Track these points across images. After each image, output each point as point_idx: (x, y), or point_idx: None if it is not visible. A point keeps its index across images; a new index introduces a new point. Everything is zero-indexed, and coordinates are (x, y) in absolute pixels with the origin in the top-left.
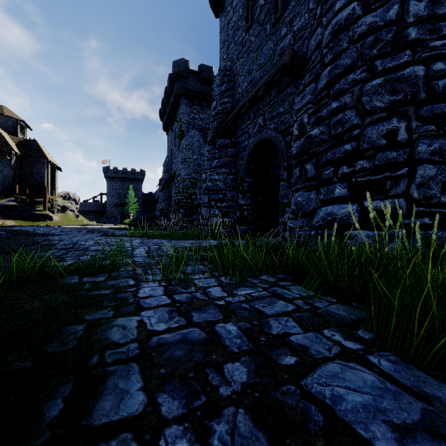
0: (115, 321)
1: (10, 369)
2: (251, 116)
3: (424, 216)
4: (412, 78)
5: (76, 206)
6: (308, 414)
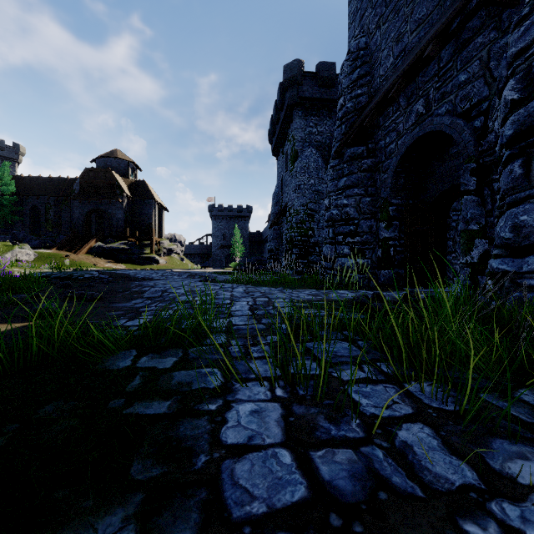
0: None
1: None
2: (402, 104)
3: None
4: None
5: (181, 249)
6: None
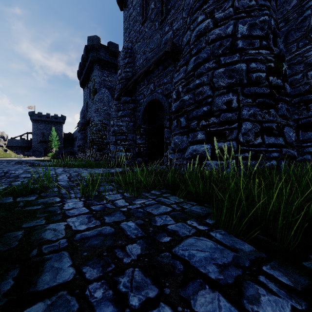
0: (47, 226)
1: None
2: (146, 83)
3: (245, 152)
4: (239, 70)
5: (4, 142)
6: (175, 266)
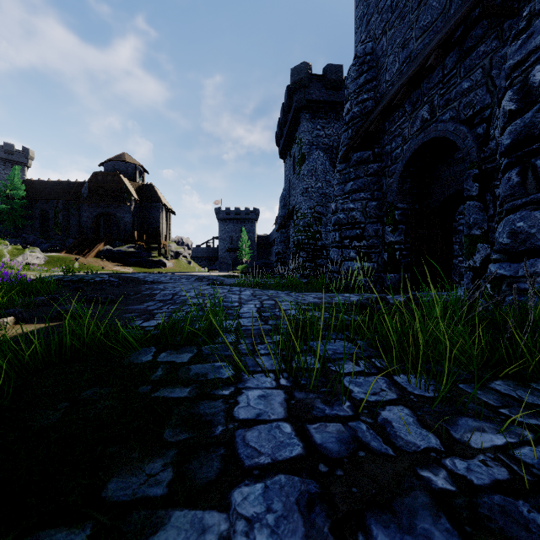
0: (161, 528)
1: None
2: (408, 110)
3: None
4: None
5: (188, 252)
6: None
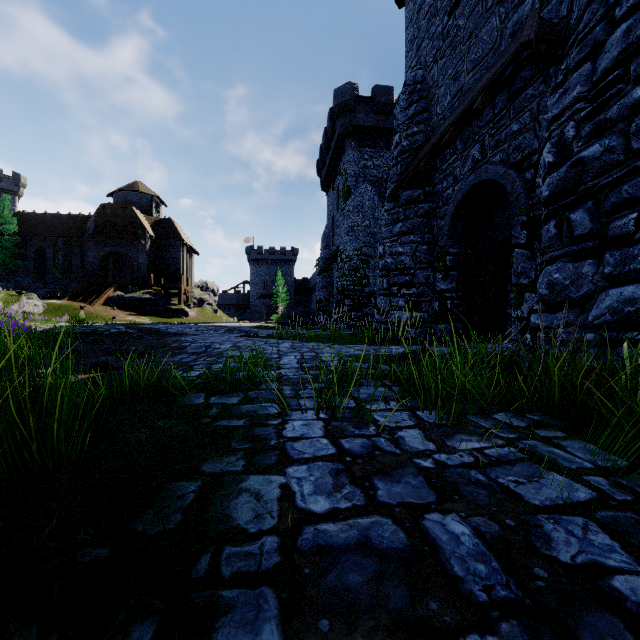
0: (245, 481)
1: (75, 561)
2: (459, 148)
3: None
4: None
5: (214, 299)
6: None
